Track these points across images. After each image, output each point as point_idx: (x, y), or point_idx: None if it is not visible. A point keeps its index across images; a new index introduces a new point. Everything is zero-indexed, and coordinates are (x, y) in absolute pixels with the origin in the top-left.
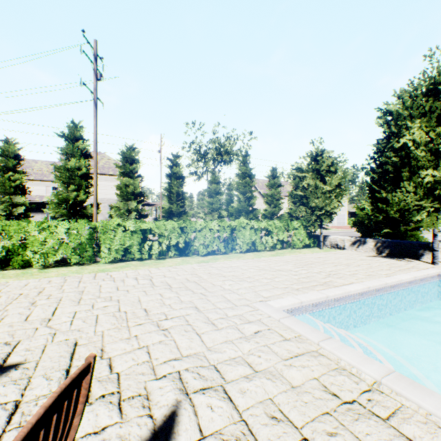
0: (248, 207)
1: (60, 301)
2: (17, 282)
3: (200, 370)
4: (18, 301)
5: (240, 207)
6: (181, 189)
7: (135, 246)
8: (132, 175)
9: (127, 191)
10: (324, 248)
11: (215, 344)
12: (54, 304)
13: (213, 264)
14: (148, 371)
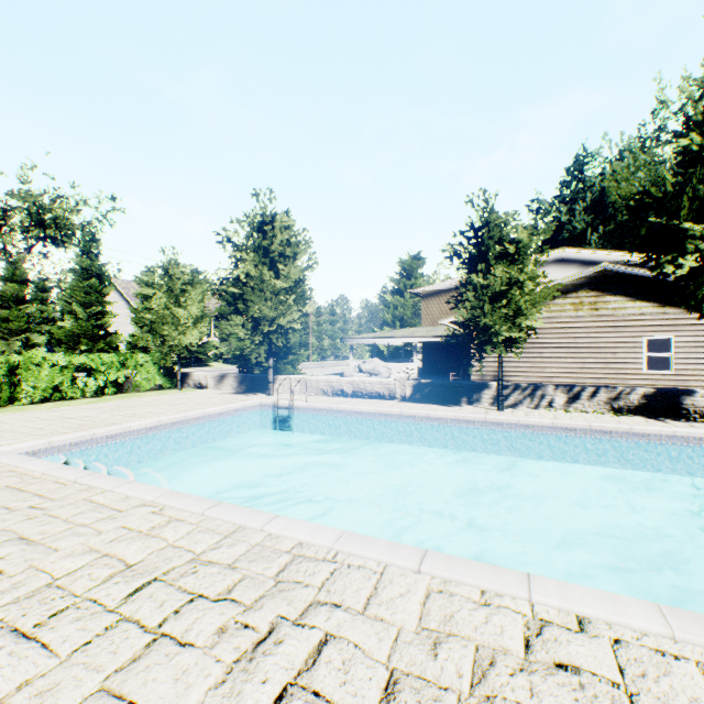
0: (96, 330)
1: None
2: None
3: None
4: None
5: (80, 330)
6: None
7: None
8: None
9: None
10: (187, 389)
11: None
12: None
13: None
14: None
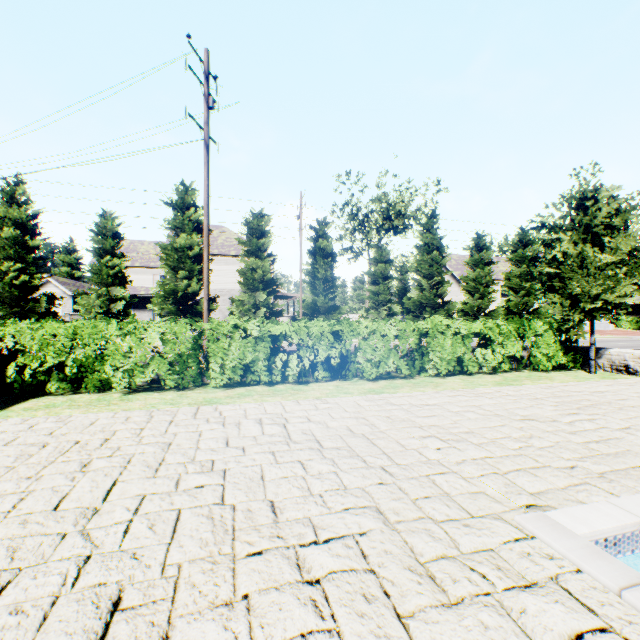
0: (435, 299)
1: (127, 464)
2: (83, 416)
3: None
4: (66, 458)
5: (423, 299)
6: (330, 273)
7: (261, 361)
8: (260, 254)
9: (253, 278)
10: (597, 371)
11: None
12: (115, 470)
13: (393, 399)
14: None
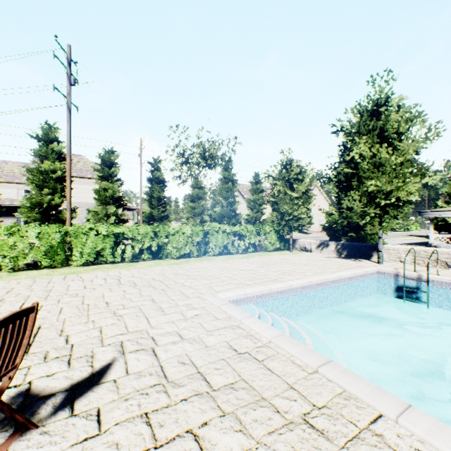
0: (231, 212)
1: (28, 298)
2: None
3: (139, 340)
4: None
5: (223, 212)
6: (163, 194)
7: (108, 249)
8: (111, 179)
9: (105, 195)
10: (294, 251)
11: (158, 324)
12: (22, 300)
13: (183, 266)
14: (97, 342)
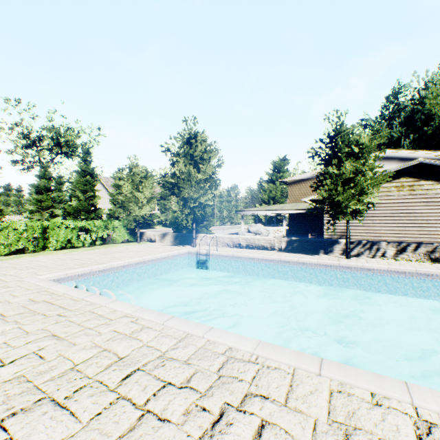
0: (90, 207)
1: None
2: None
3: None
4: None
5: (80, 206)
6: None
7: None
8: None
9: None
10: (143, 242)
11: None
12: None
13: (12, 261)
14: None
